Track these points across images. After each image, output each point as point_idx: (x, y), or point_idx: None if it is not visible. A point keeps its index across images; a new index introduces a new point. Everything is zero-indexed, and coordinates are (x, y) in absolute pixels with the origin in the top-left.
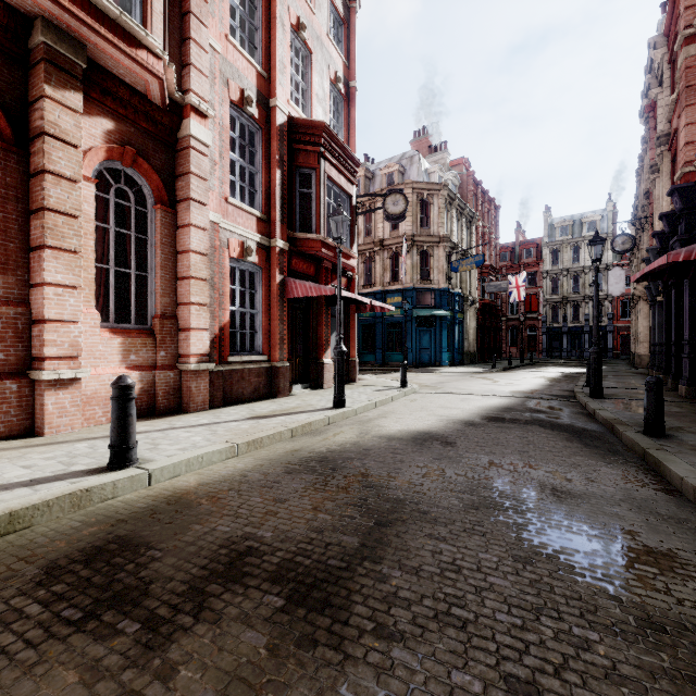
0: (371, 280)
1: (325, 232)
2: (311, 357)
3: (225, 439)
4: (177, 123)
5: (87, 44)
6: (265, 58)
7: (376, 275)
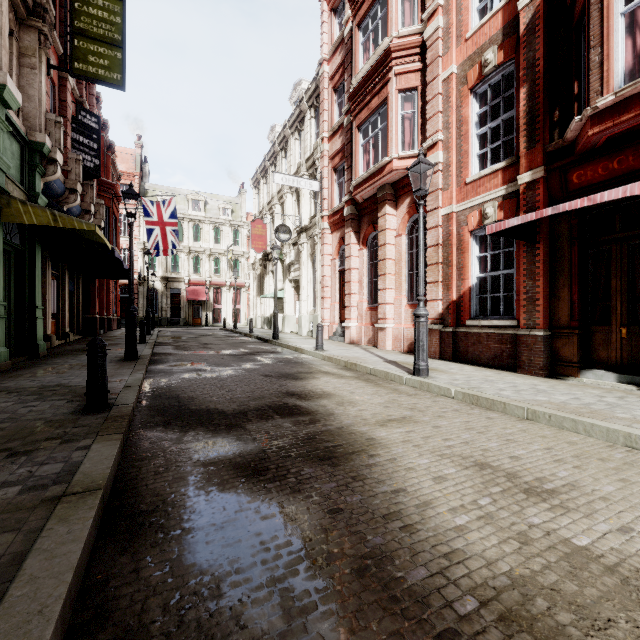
0: None
1: (608, 87)
2: None
3: (337, 355)
4: None
5: (385, 183)
6: None
7: None
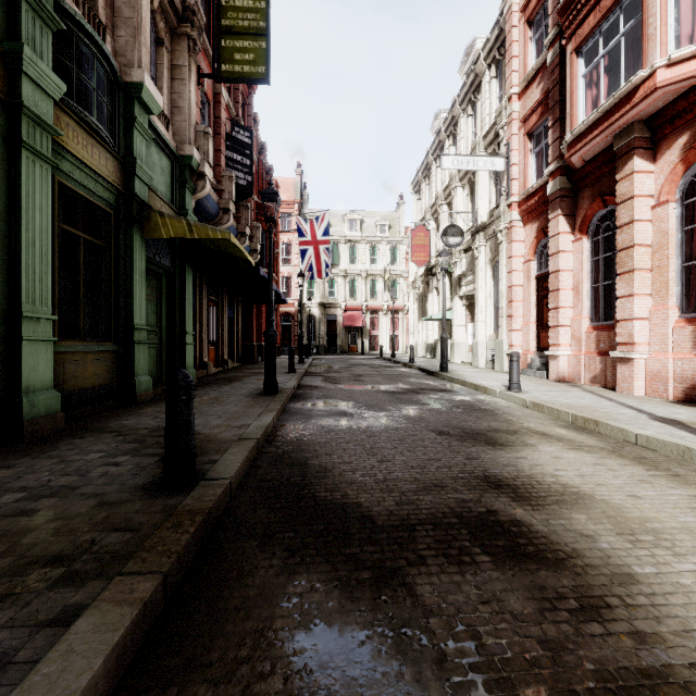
0: None
1: None
2: None
3: (549, 401)
4: None
5: (632, 121)
6: None
7: None
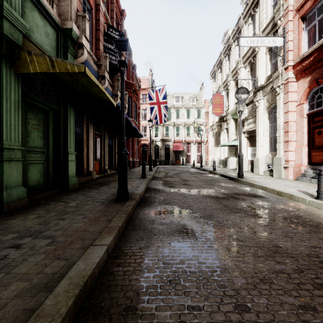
0: None
1: None
2: None
3: None
4: None
5: None
6: None
7: None
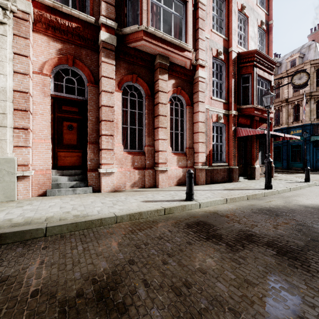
0: (279, 122)
1: (256, 103)
2: (248, 164)
3: (220, 196)
4: (194, 73)
5: (169, 57)
6: (226, 31)
7: (283, 119)
